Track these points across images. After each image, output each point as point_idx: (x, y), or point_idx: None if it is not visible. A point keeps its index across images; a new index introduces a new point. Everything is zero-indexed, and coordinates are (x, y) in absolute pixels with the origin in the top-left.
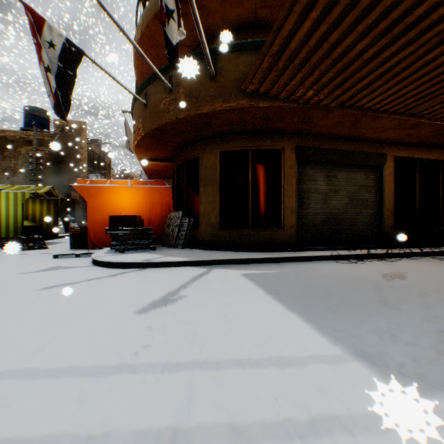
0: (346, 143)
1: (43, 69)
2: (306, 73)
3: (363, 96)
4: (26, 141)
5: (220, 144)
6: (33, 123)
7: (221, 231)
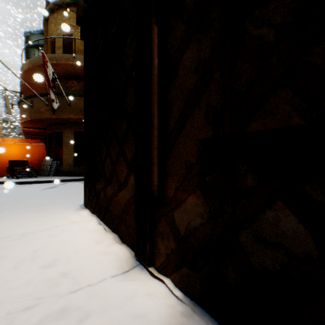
0: None
1: None
2: None
3: None
4: None
5: (74, 127)
6: None
7: (75, 167)
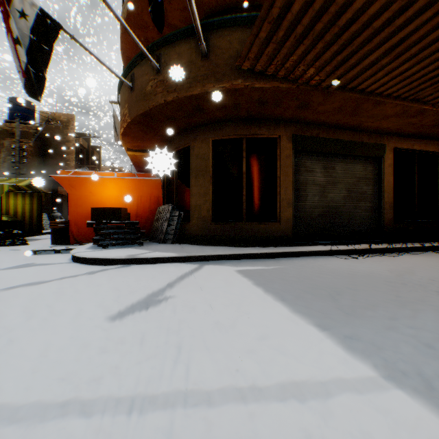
0: (344, 133)
1: (13, 41)
2: (308, 47)
3: (368, 76)
4: (9, 133)
5: (213, 132)
6: (18, 115)
7: (213, 225)
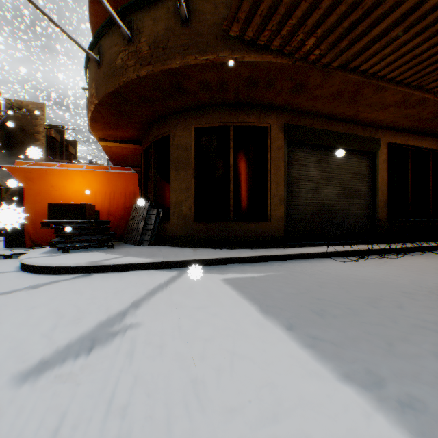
0: (339, 125)
1: None
2: (310, 6)
3: (373, 54)
4: None
5: (196, 119)
6: None
7: (196, 224)
